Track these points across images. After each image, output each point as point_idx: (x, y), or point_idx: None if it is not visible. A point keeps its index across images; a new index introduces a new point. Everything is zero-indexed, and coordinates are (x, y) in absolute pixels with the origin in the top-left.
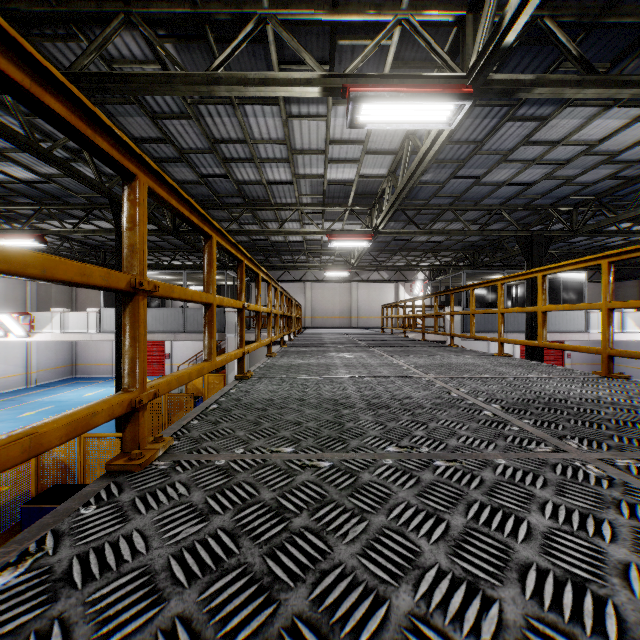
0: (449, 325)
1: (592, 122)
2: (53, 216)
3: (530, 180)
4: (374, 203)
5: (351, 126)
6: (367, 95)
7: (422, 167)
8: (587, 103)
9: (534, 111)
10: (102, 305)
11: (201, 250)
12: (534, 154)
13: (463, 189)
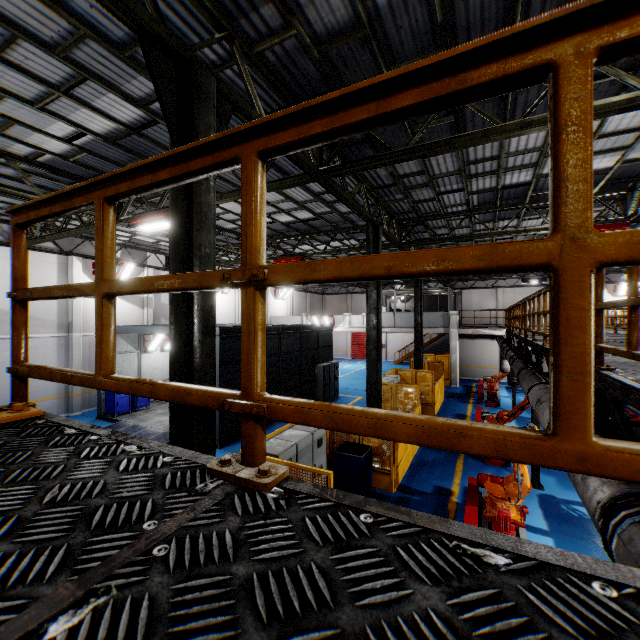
0: None
1: None
2: None
3: None
4: None
5: None
6: None
7: None
8: None
9: None
10: None
11: None
12: None
13: None
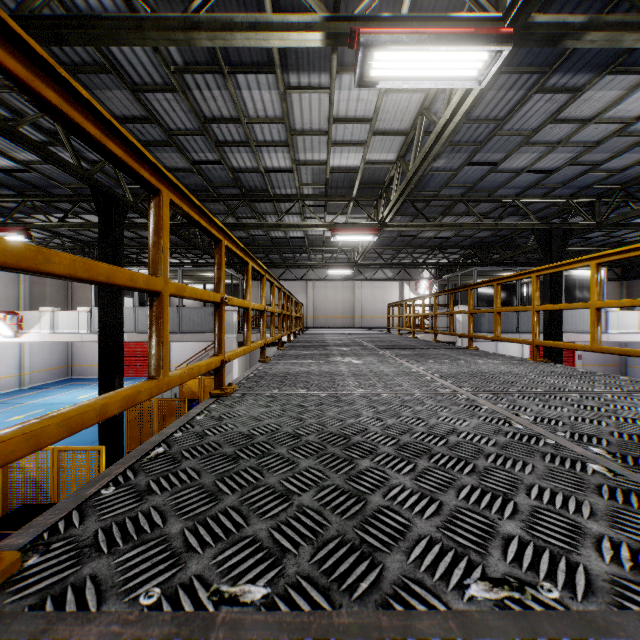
0: (459, 325)
1: (632, 94)
2: (37, 209)
3: (552, 166)
4: (380, 194)
5: (360, 84)
6: (381, 39)
7: (439, 145)
8: (630, 69)
9: (567, 80)
10: (93, 304)
11: (197, 246)
12: (560, 135)
13: (477, 177)
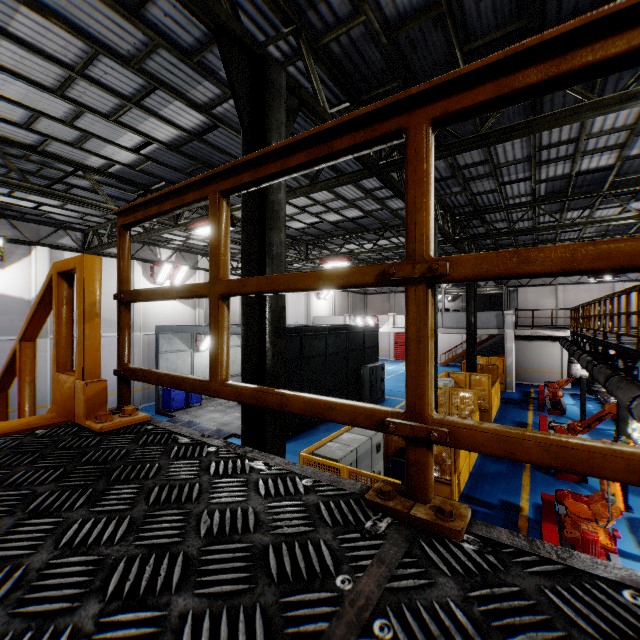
0: None
1: None
2: None
3: None
4: None
5: None
6: None
7: None
8: None
9: None
10: None
11: None
12: None
13: None
